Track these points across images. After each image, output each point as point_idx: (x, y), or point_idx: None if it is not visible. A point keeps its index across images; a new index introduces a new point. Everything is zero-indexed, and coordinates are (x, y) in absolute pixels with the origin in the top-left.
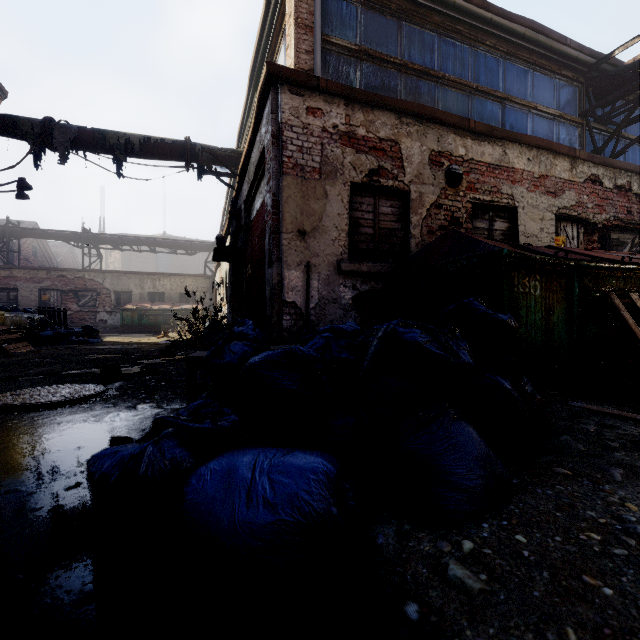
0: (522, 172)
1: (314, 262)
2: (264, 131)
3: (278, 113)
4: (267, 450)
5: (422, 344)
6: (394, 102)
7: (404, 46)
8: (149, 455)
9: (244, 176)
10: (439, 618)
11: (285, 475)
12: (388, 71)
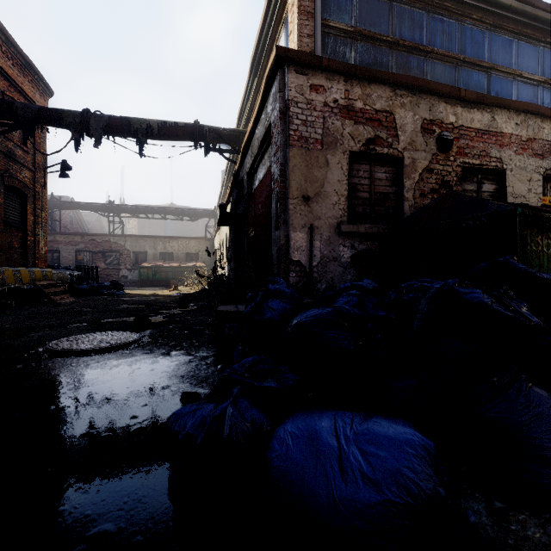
0: (510, 136)
1: (316, 224)
2: (270, 109)
3: (285, 91)
4: (341, 414)
5: (490, 305)
6: (389, 76)
7: (395, 25)
8: (230, 417)
9: (247, 151)
10: None
11: (377, 446)
12: (380, 49)
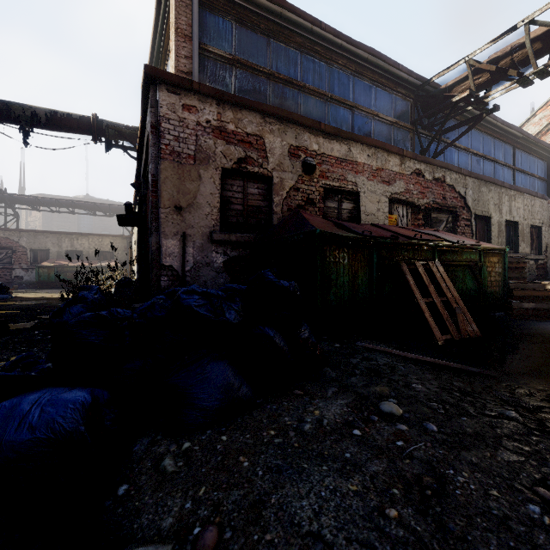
0: (363, 165)
1: (189, 232)
2: (148, 120)
3: (157, 107)
4: (55, 389)
5: (193, 307)
6: (258, 105)
7: (272, 59)
8: None
9: (142, 154)
10: (136, 492)
11: (53, 406)
12: (258, 78)
